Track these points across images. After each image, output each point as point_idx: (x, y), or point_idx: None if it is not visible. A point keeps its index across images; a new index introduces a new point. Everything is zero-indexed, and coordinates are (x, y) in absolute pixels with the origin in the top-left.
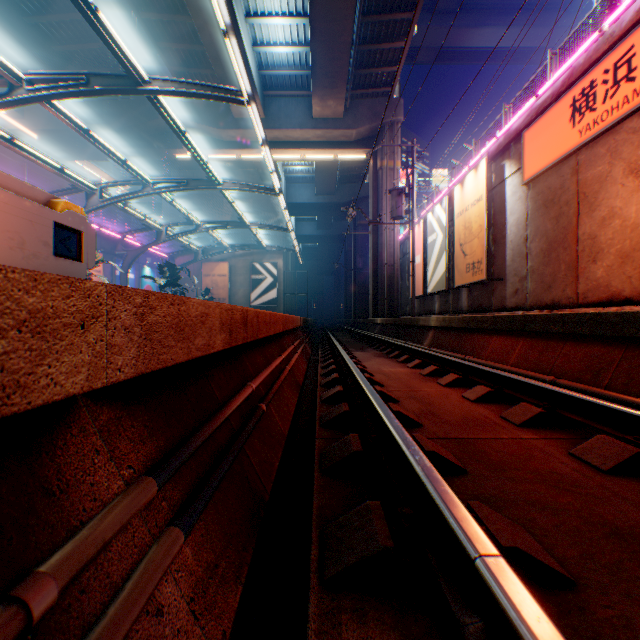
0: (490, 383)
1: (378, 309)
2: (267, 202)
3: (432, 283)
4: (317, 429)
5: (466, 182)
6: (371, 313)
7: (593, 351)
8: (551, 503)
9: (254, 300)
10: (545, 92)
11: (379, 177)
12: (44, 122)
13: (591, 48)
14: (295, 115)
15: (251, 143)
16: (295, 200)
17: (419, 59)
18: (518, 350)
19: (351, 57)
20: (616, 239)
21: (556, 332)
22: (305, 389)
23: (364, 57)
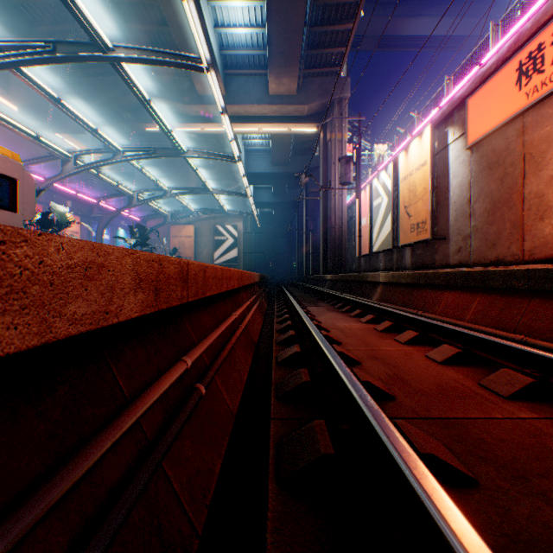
0: (455, 342)
1: (328, 266)
2: (228, 172)
3: (377, 243)
4: (272, 404)
5: (410, 149)
6: (321, 270)
7: None
8: None
9: (217, 259)
10: (488, 61)
11: (328, 148)
12: (27, 98)
13: (539, 11)
14: (253, 92)
15: (214, 117)
16: (253, 170)
17: (363, 46)
18: (475, 306)
19: (304, 38)
20: None
21: (520, 288)
22: (260, 346)
23: (315, 38)
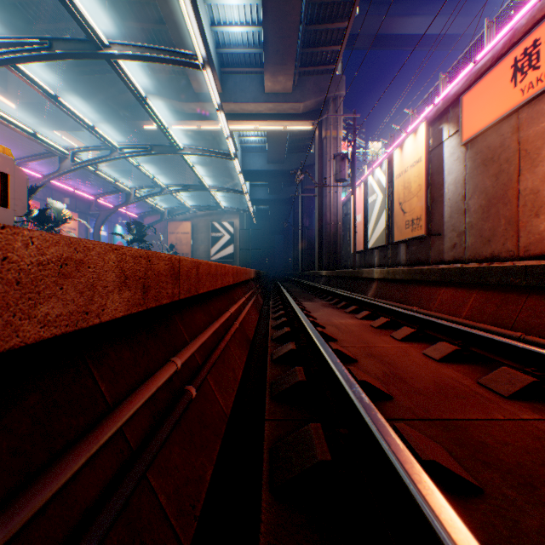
0: (452, 339)
1: (323, 263)
2: (225, 169)
3: (372, 239)
4: (267, 404)
5: (405, 146)
6: (317, 266)
7: None
8: None
9: (213, 255)
10: (483, 58)
11: (324, 145)
12: (25, 96)
13: (535, 8)
14: (249, 90)
15: (210, 115)
16: (249, 167)
17: (358, 45)
18: (471, 302)
19: (299, 36)
20: None
21: (517, 285)
22: (256, 342)
23: (311, 37)
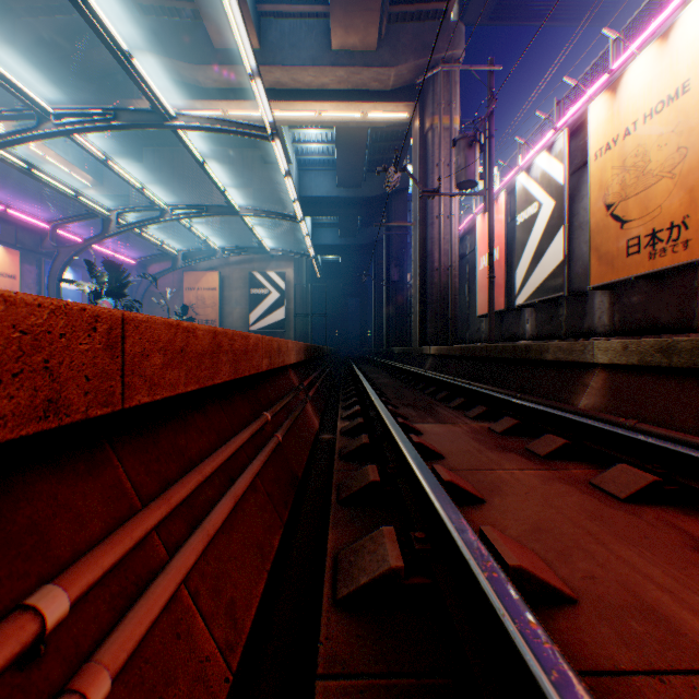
0: None
1: (427, 333)
2: (272, 192)
3: (528, 288)
4: None
5: (629, 77)
6: (416, 339)
7: None
8: None
9: (254, 322)
10: None
11: (428, 141)
12: None
13: None
14: (305, 45)
15: (242, 91)
16: (310, 193)
17: (469, 16)
18: None
19: None
20: None
21: None
22: None
23: None
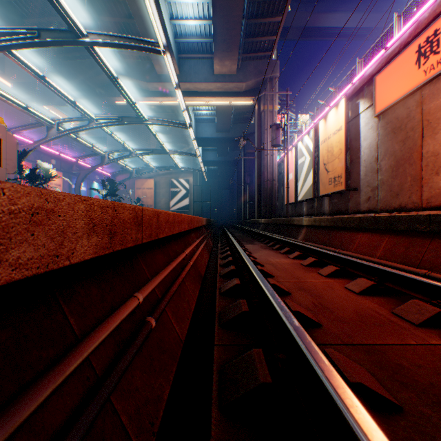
0: (369, 275)
1: (261, 212)
2: (182, 136)
3: (302, 193)
4: (216, 331)
5: (329, 117)
6: (256, 215)
7: None
8: None
9: (172, 206)
10: (392, 45)
11: (262, 117)
12: (19, 77)
13: (435, 3)
14: (201, 72)
15: (170, 93)
16: (202, 135)
17: (289, 36)
18: (384, 245)
19: (242, 28)
20: None
21: (423, 230)
22: (207, 278)
23: (251, 29)
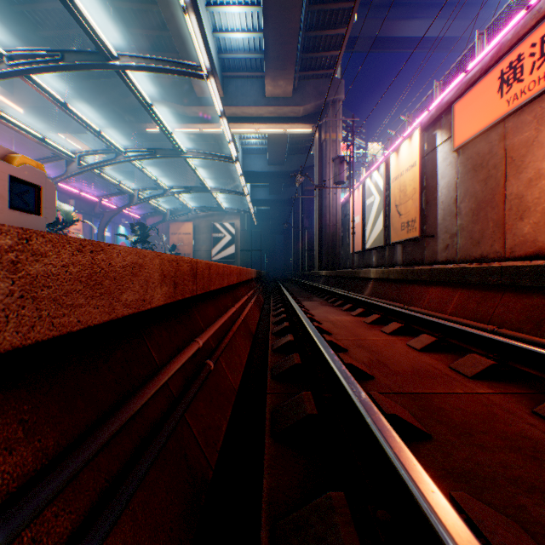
0: (433, 332)
1: (322, 263)
2: (226, 170)
3: (370, 240)
4: (268, 382)
5: (401, 150)
6: (316, 266)
7: (534, 302)
8: (537, 482)
9: (215, 255)
10: (473, 68)
11: (323, 148)
12: (31, 99)
13: (519, 24)
14: (250, 94)
15: (212, 118)
16: (250, 169)
17: (357, 47)
18: (456, 300)
19: (299, 42)
20: (543, 198)
21: (494, 283)
22: (258, 336)
23: (310, 42)
